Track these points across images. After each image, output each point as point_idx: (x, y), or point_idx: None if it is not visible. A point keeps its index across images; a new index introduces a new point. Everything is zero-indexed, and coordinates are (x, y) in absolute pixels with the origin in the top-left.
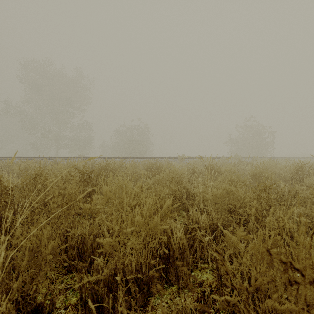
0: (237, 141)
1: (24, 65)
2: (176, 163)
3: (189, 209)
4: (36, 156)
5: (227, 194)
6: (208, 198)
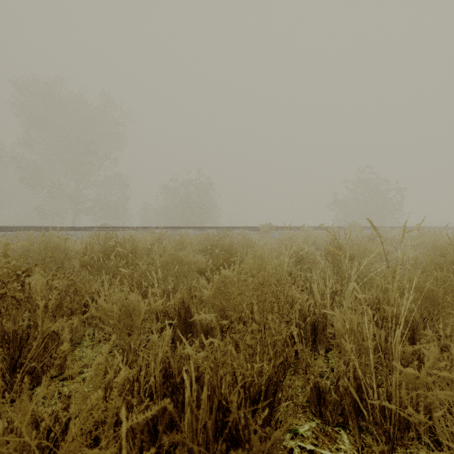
0: (346, 203)
1: (21, 87)
2: (258, 237)
3: (322, 388)
4: (26, 226)
5: (417, 329)
6: (410, 381)
